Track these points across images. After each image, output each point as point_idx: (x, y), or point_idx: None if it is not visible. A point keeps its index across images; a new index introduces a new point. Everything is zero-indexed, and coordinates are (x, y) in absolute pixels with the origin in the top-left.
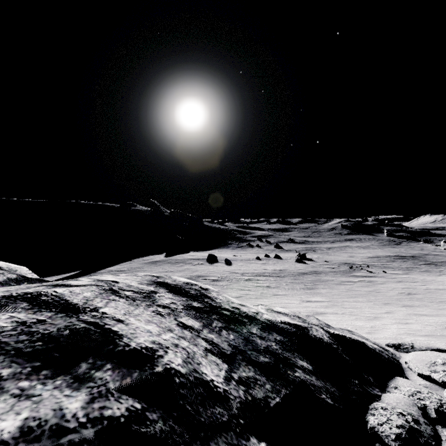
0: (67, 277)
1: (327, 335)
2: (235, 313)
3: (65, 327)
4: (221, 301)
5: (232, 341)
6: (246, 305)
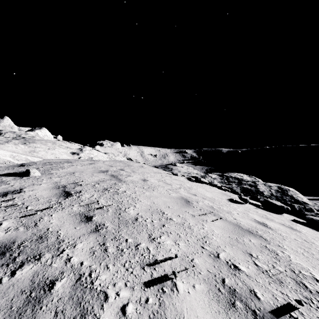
0: (318, 199)
1: (316, 209)
2: (289, 195)
3: (253, 184)
4: (290, 193)
5: (278, 195)
6: (301, 197)
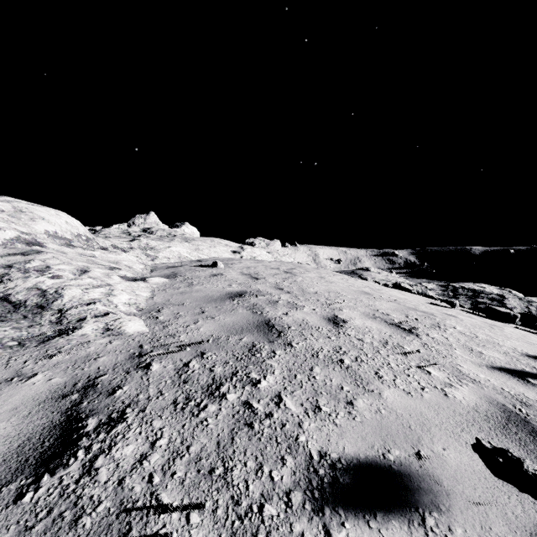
0: None
1: None
2: None
3: (497, 298)
4: None
5: None
6: None
